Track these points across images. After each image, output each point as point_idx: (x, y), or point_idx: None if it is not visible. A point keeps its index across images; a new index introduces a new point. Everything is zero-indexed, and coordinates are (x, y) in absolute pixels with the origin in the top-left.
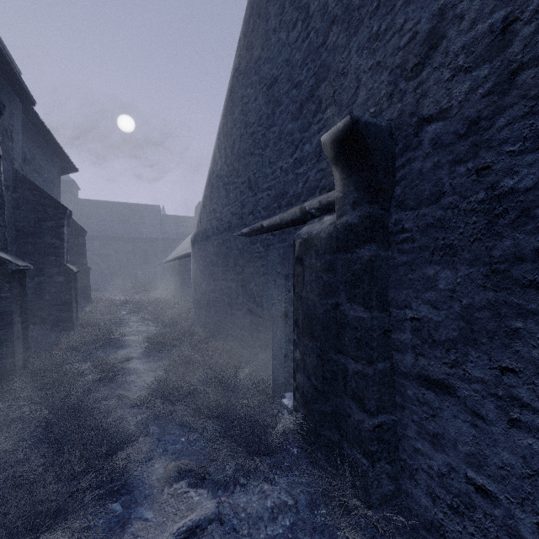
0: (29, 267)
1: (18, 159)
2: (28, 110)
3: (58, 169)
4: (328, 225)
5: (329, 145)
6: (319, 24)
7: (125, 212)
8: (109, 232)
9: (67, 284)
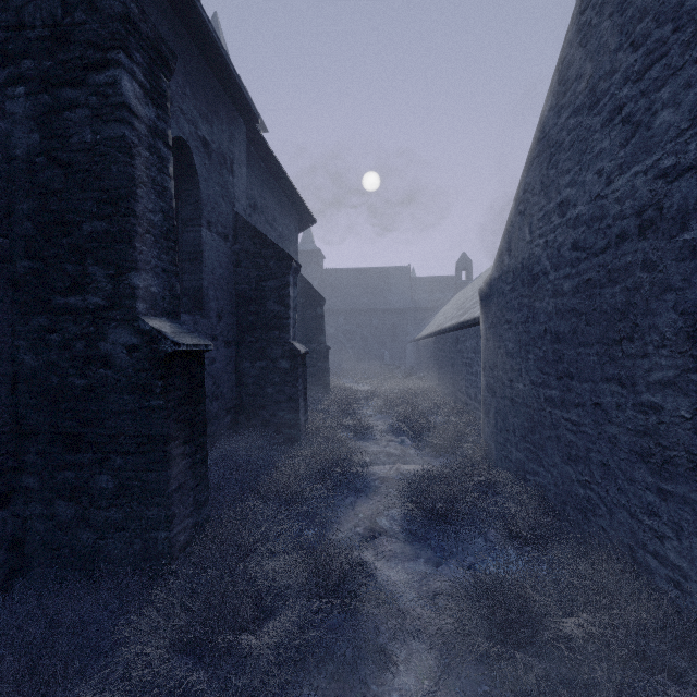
0: (204, 347)
1: (240, 200)
2: (255, 138)
3: (295, 223)
4: None
5: None
6: None
7: (369, 279)
8: (353, 304)
9: (293, 371)
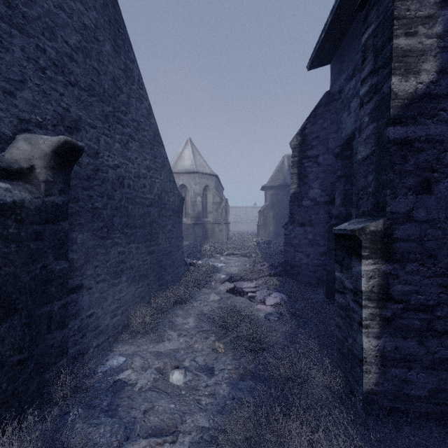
0: None
1: None
2: None
3: None
4: (32, 197)
5: (68, 146)
6: None
7: None
8: None
9: None
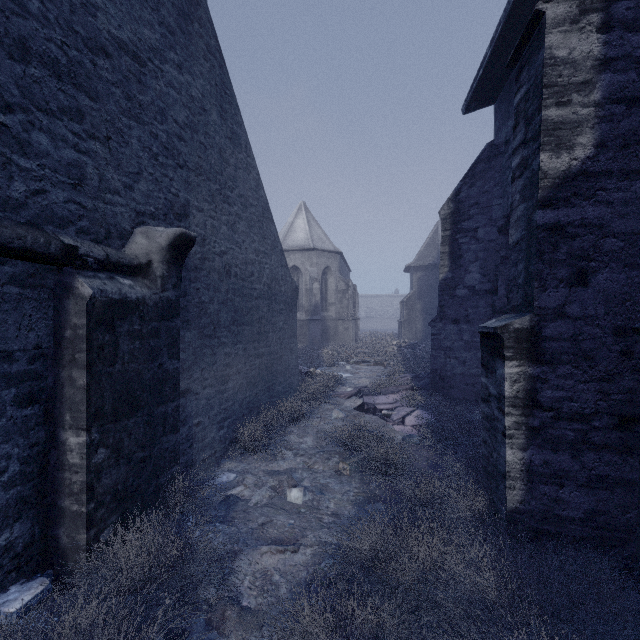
0: None
1: None
2: None
3: None
4: (151, 293)
5: (183, 238)
6: (78, 4)
7: None
8: None
9: None
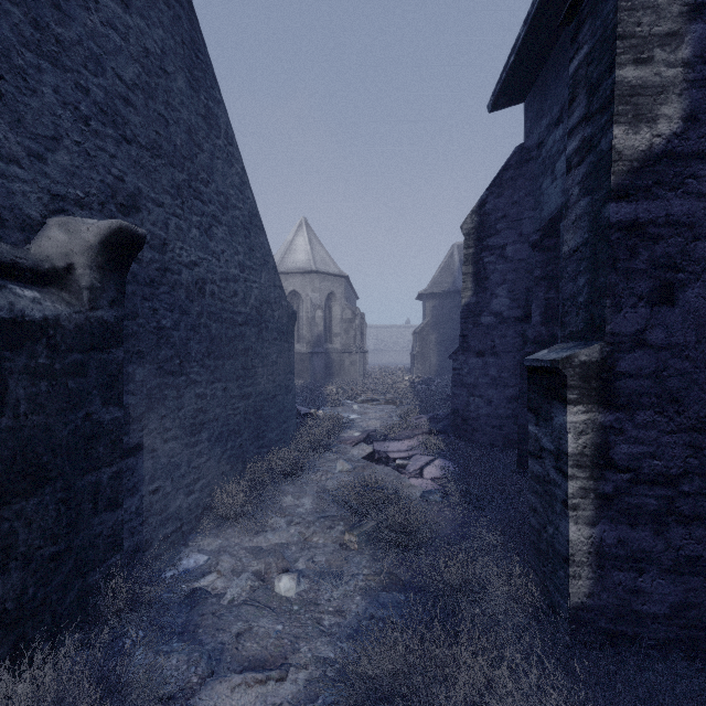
0: None
1: None
2: None
3: None
4: (71, 312)
5: (124, 235)
6: None
7: None
8: None
9: None
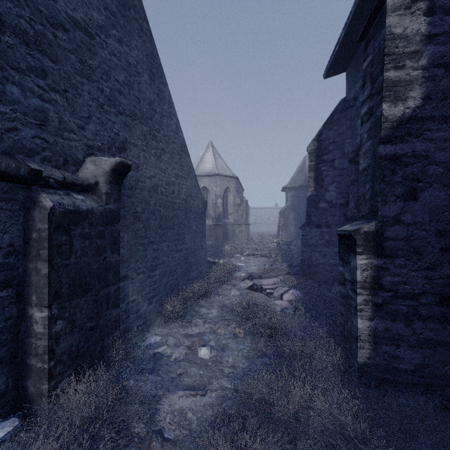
0: None
1: None
2: None
3: None
4: (98, 206)
5: (122, 165)
6: None
7: None
8: None
9: None
